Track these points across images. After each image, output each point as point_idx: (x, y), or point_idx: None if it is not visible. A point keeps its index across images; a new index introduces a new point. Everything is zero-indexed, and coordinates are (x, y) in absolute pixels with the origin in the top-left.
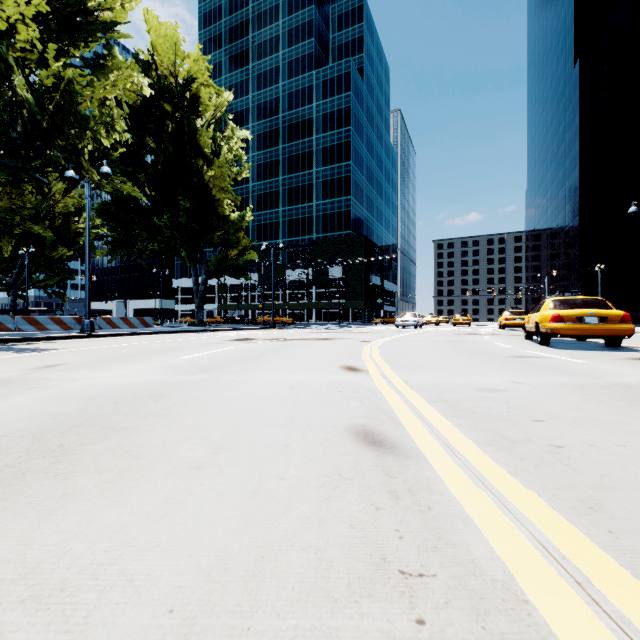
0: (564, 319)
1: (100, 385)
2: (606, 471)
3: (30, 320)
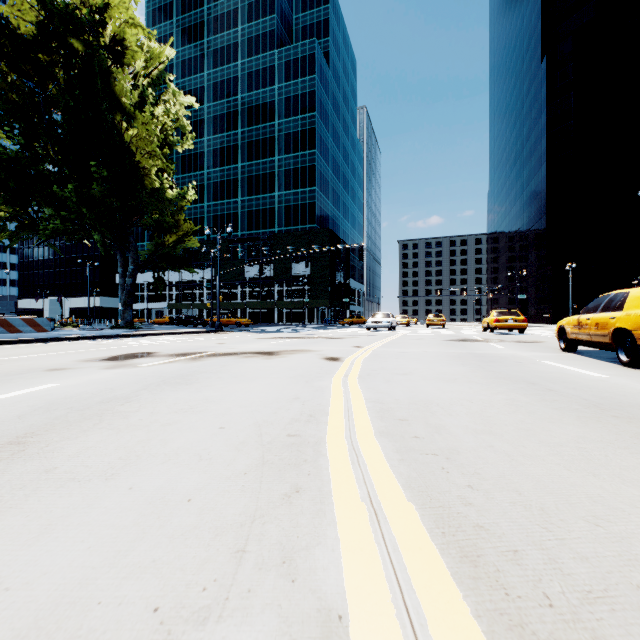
0: None
1: None
2: None
3: None
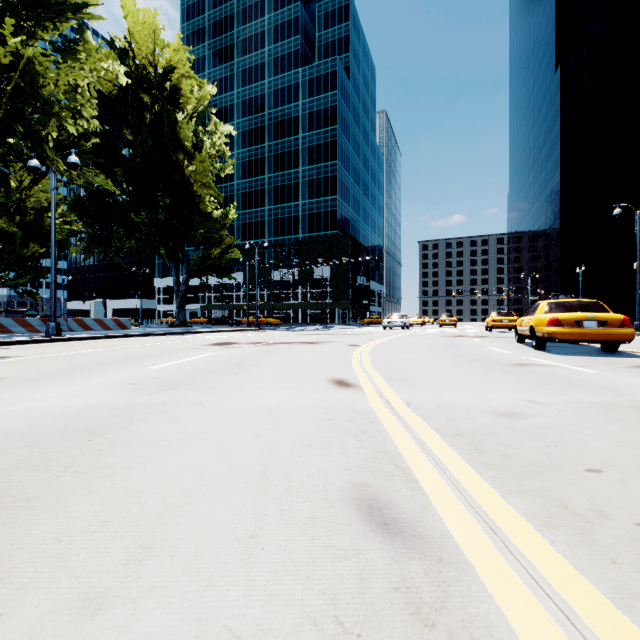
0: (562, 323)
1: (27, 413)
2: None
3: None
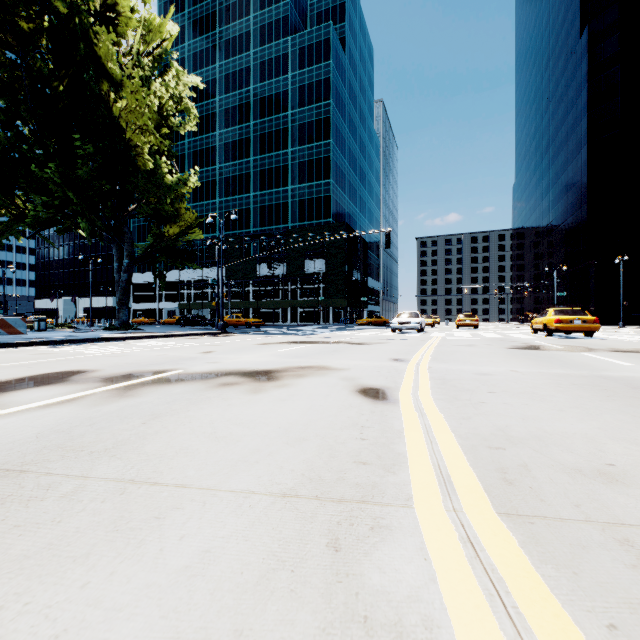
0: None
1: None
2: None
3: None
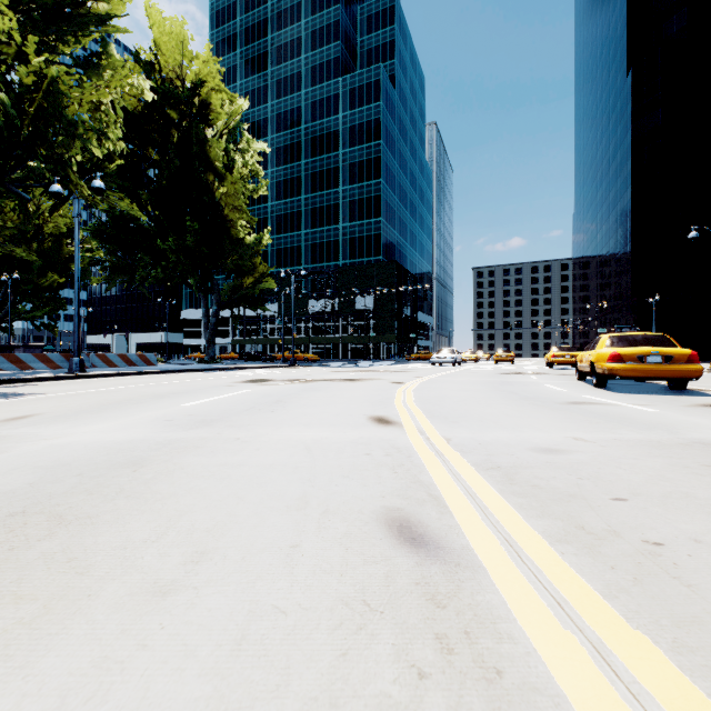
0: (624, 358)
1: (69, 446)
2: None
3: (10, 357)
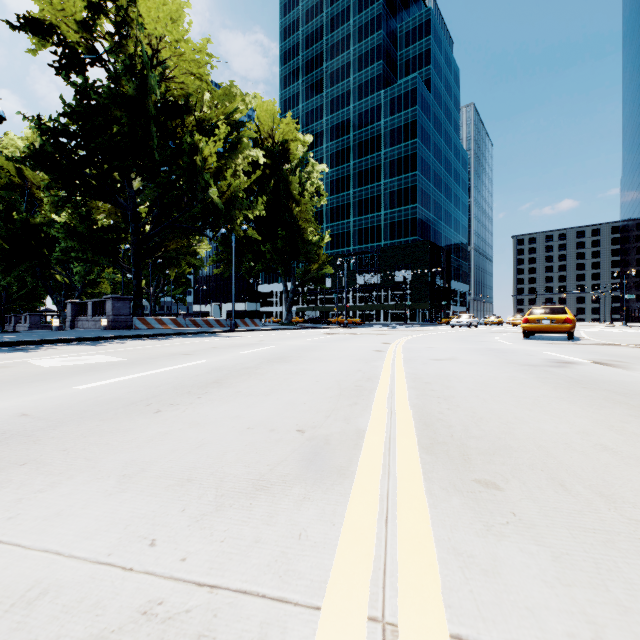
0: (529, 321)
1: (294, 344)
2: (422, 353)
3: (192, 321)
